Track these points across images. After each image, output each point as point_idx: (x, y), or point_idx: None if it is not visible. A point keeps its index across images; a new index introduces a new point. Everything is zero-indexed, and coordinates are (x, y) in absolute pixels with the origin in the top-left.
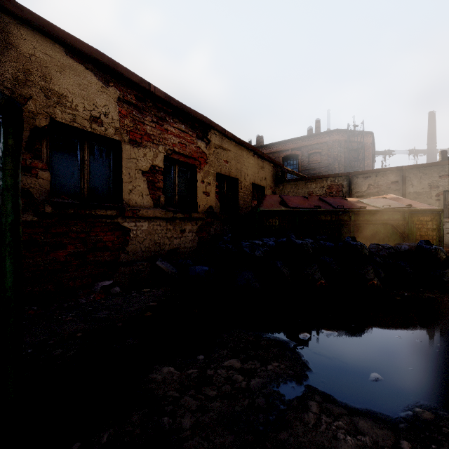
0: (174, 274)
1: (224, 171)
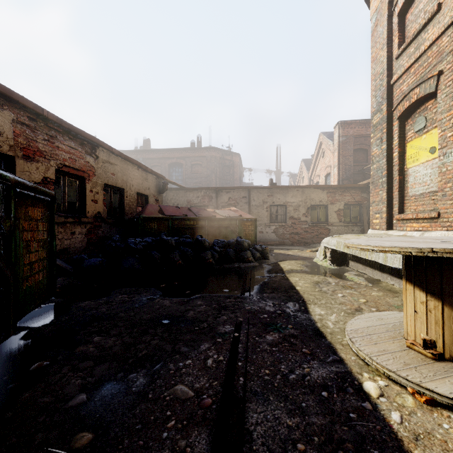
0: (68, 268)
1: (111, 182)
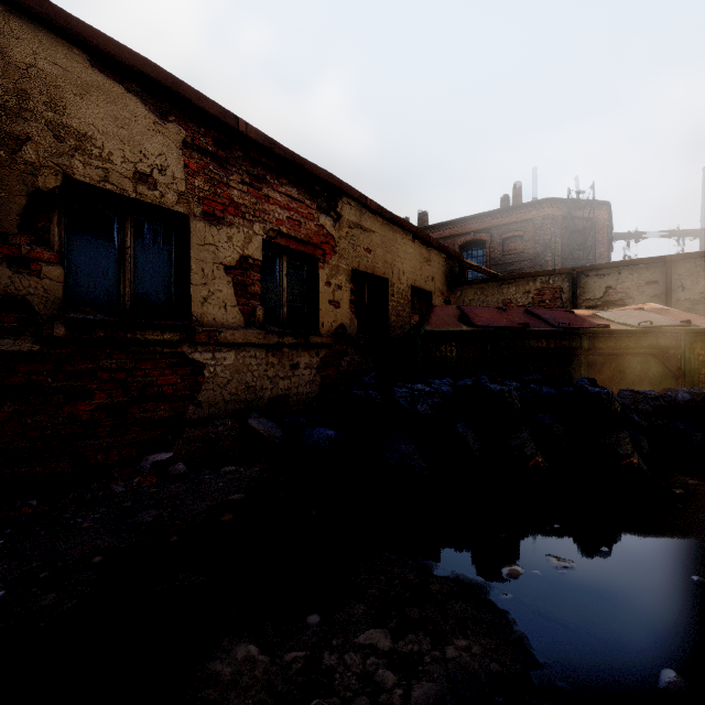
0: (278, 440)
1: (365, 266)
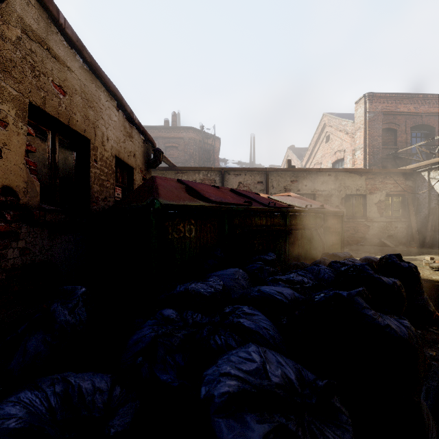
0: None
1: (55, 109)
